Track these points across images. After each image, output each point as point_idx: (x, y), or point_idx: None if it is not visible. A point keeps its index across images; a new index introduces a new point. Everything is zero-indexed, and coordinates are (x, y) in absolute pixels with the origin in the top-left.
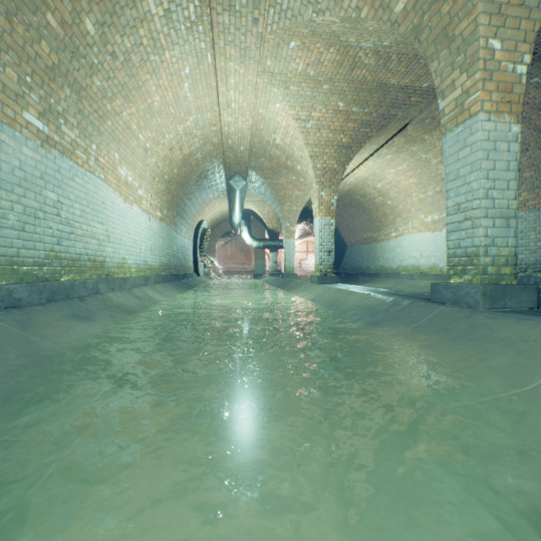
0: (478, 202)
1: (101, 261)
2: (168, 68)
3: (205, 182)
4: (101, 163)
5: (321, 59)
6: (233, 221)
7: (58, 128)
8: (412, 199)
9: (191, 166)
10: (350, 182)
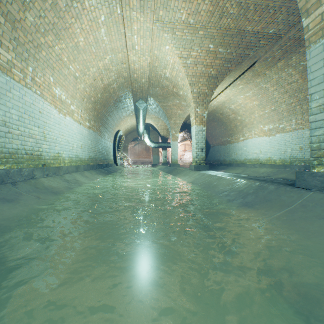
0: None
1: (37, 155)
2: (88, 14)
3: (120, 104)
4: (37, 82)
5: (199, 9)
6: (139, 131)
7: None
8: (254, 115)
9: (110, 92)
10: (214, 104)
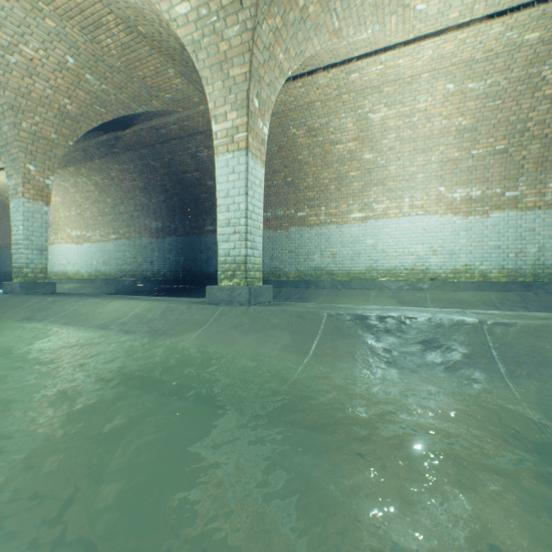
0: (24, 241)
1: None
2: None
3: None
4: None
5: None
6: None
7: None
8: (61, 214)
9: None
10: None
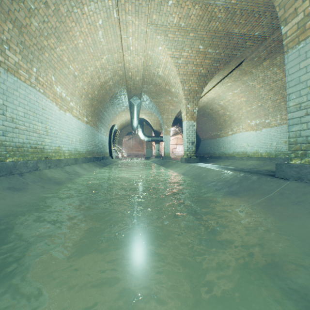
0: None
1: (40, 148)
2: (87, 19)
3: (115, 100)
4: (41, 81)
5: (189, 14)
6: (133, 125)
7: (2, 52)
8: (242, 110)
9: (106, 89)
10: (204, 100)
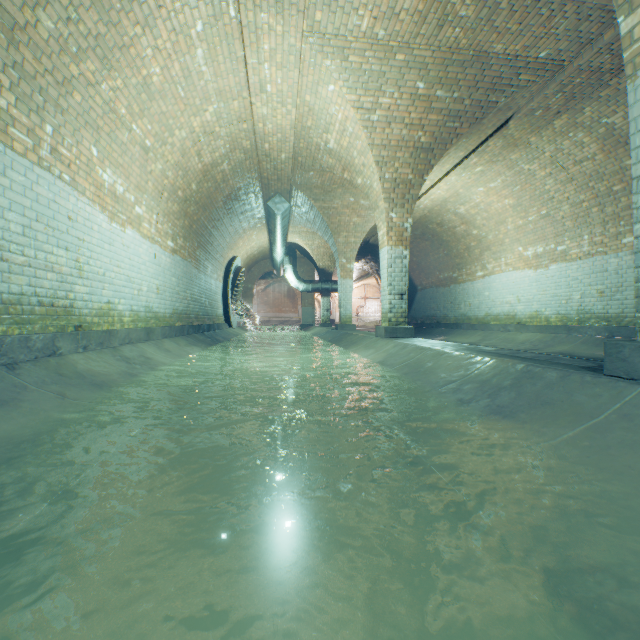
0: None
1: (64, 306)
2: (169, 18)
3: (237, 205)
4: (64, 157)
5: (396, 8)
6: (275, 259)
7: None
8: (506, 226)
9: (216, 181)
10: (424, 205)
